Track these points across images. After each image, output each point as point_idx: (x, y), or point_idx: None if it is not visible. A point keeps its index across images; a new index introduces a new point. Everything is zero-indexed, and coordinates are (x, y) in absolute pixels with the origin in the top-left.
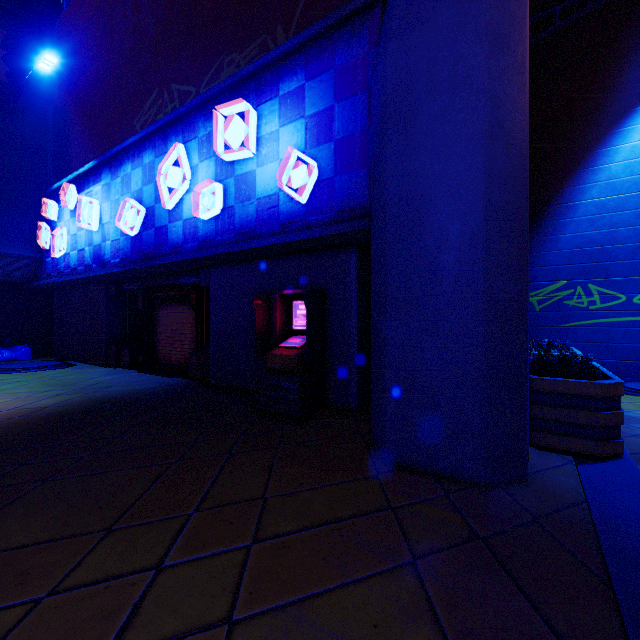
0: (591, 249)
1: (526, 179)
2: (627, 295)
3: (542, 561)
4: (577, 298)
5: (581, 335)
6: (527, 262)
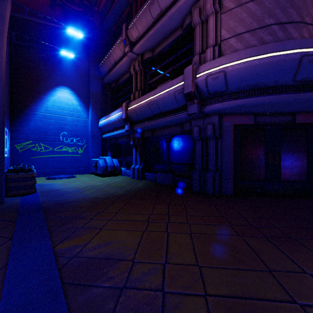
0: (41, 130)
1: (2, 113)
2: (52, 148)
3: (2, 214)
4: (36, 148)
5: (38, 161)
6: (3, 138)
